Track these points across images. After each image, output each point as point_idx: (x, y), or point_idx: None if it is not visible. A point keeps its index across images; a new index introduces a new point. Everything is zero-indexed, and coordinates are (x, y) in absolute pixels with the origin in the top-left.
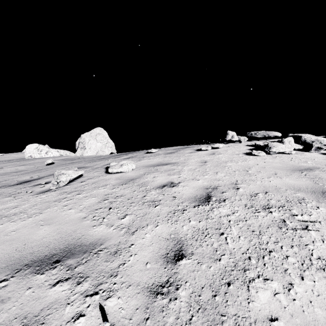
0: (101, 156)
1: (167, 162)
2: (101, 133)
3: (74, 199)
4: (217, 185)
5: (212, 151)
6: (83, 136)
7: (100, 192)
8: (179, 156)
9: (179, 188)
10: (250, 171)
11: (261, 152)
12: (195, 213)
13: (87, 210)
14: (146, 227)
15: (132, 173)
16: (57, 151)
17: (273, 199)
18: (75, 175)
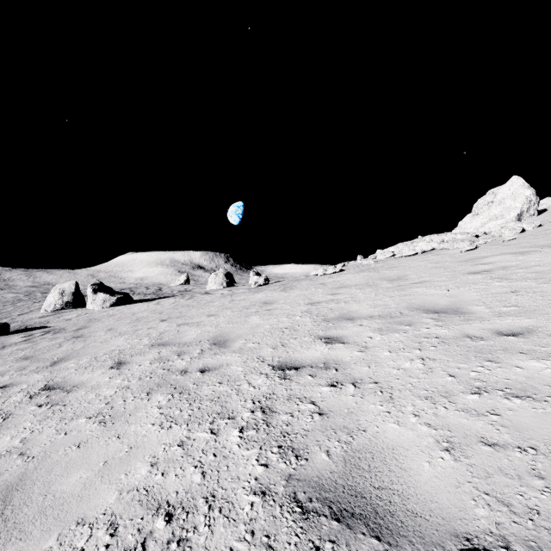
0: None
1: None
2: (546, 203)
3: None
4: None
5: None
6: None
7: None
8: None
9: None
10: None
11: None
12: None
13: None
14: None
15: None
16: None
17: None
18: None
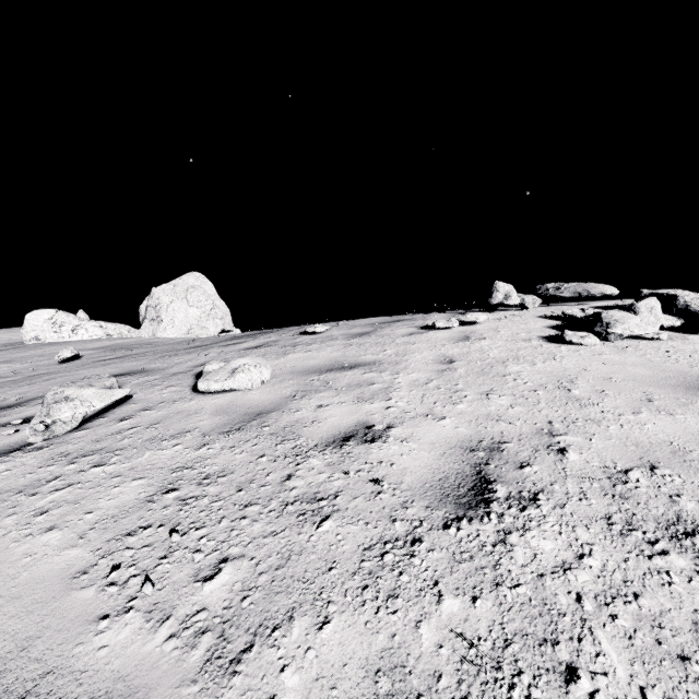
0: (196, 340)
1: (353, 360)
2: (198, 285)
3: (78, 485)
4: (498, 438)
5: (461, 331)
6: (156, 293)
7: (159, 460)
8: (381, 344)
9: (389, 448)
10: (578, 392)
11: (588, 336)
12: (452, 554)
13: (103, 534)
14: (286, 631)
15: (260, 395)
16: (100, 326)
17: (687, 497)
18: (102, 403)
